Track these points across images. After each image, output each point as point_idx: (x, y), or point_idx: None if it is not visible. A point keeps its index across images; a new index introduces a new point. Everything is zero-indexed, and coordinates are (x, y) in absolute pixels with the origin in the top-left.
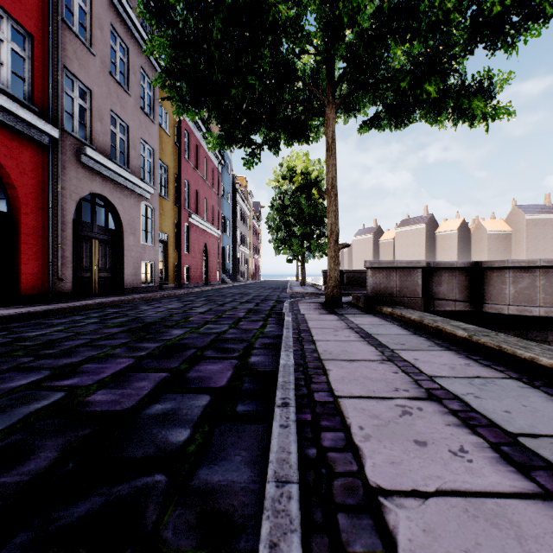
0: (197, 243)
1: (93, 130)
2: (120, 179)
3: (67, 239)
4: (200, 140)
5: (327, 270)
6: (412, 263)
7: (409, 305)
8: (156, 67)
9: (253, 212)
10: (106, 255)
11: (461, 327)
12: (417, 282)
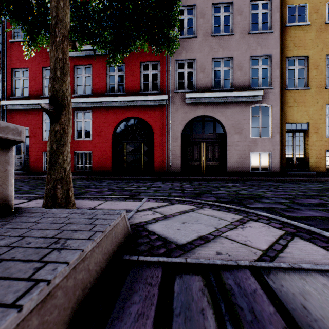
0: None
1: (196, 81)
2: (220, 99)
3: (178, 146)
4: None
5: None
6: None
7: None
8: None
9: None
10: (214, 151)
11: None
12: None
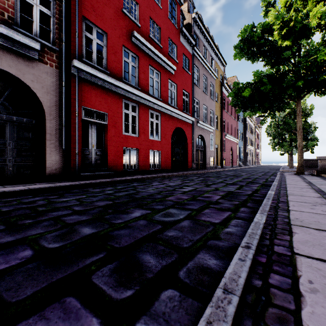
0: (228, 147)
1: (199, 114)
2: (205, 127)
3: (194, 151)
4: (229, 98)
5: (306, 159)
6: None
7: None
8: (214, 78)
9: (255, 123)
10: (201, 155)
11: None
12: None
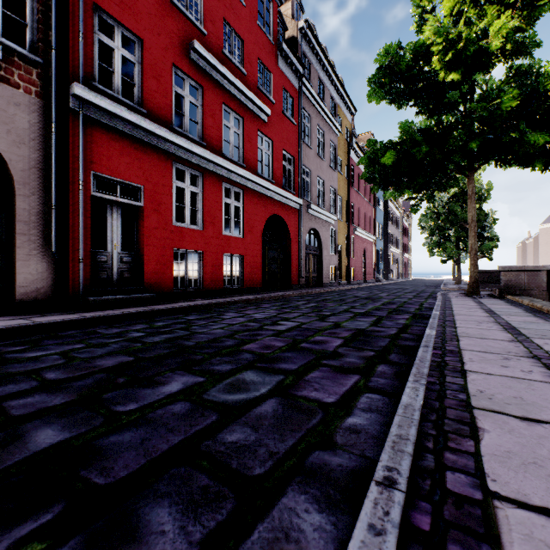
0: (359, 249)
1: (311, 192)
2: (321, 216)
3: (303, 256)
4: (360, 168)
5: (481, 270)
6: (538, 268)
7: (536, 296)
8: (337, 133)
9: (403, 211)
10: (314, 263)
11: (533, 300)
12: (543, 280)
